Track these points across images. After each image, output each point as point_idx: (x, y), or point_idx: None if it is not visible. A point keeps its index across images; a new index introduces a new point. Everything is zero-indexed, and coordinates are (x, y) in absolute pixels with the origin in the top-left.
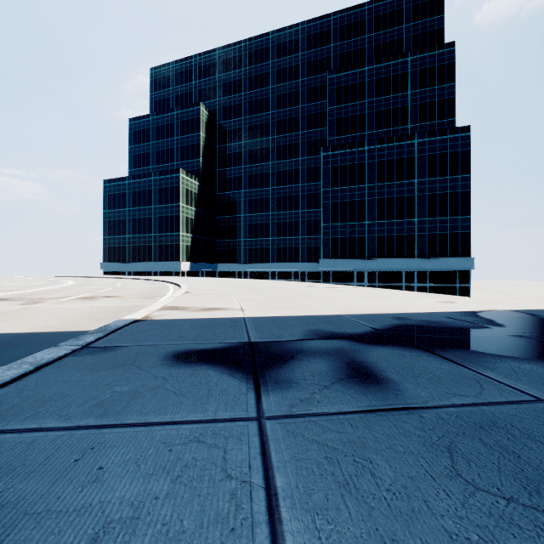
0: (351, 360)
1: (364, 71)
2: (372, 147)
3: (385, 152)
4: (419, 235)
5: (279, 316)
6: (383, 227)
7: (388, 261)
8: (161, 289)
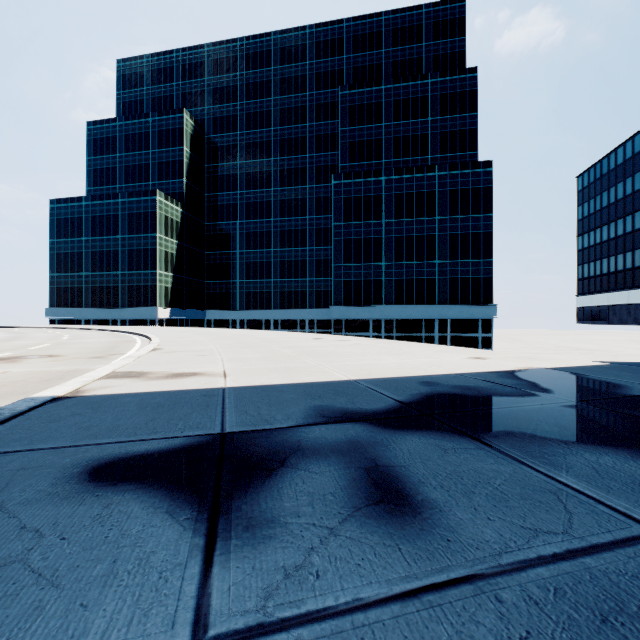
0: (372, 464)
1: (380, 90)
2: (390, 177)
3: (404, 184)
4: (440, 280)
5: (273, 385)
6: (402, 269)
7: (407, 308)
8: (123, 344)
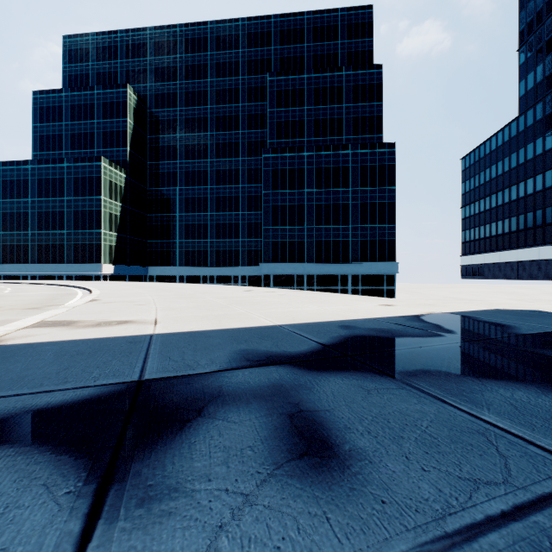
0: (295, 409)
1: (303, 78)
2: (311, 153)
3: (323, 159)
4: (353, 241)
5: (202, 330)
6: (321, 232)
7: (326, 265)
8: (63, 296)
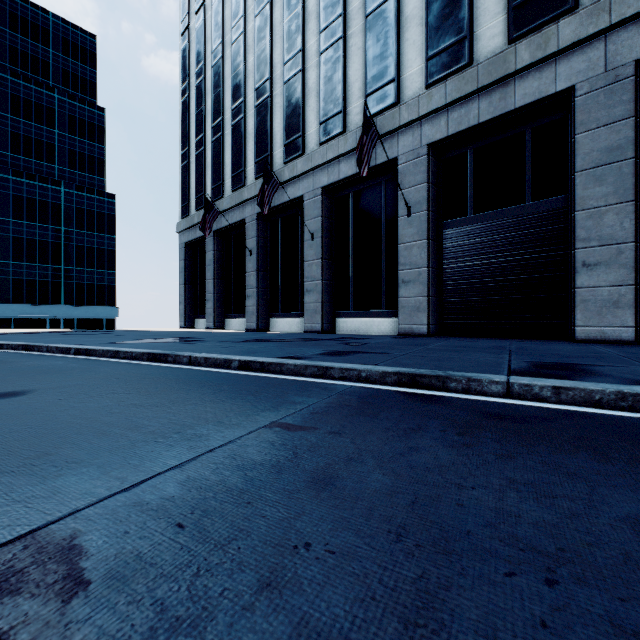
0: None
1: None
2: (6, 176)
3: (25, 188)
4: (67, 283)
5: None
6: (22, 269)
7: (29, 307)
8: None
